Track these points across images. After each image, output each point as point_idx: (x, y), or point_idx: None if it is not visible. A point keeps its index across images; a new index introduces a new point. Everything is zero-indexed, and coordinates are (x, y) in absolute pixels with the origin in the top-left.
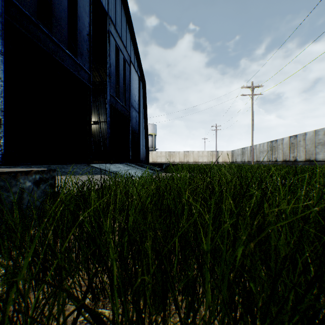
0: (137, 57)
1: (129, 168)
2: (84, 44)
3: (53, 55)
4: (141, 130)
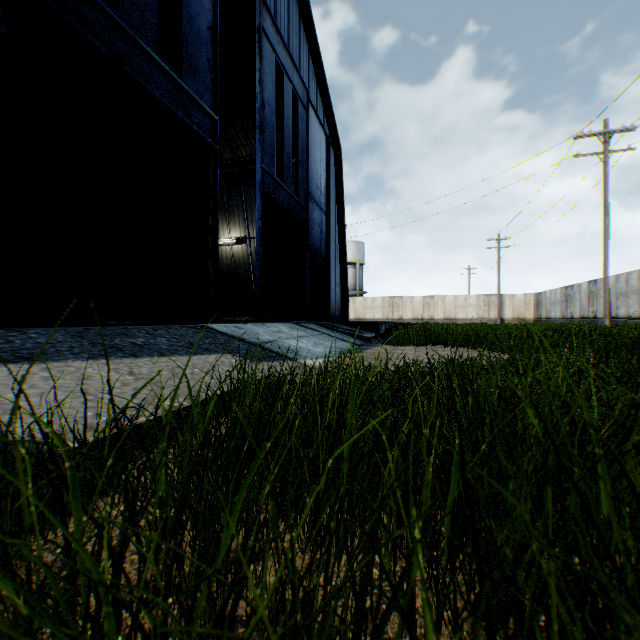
0: (324, 94)
1: (303, 334)
2: (200, 49)
3: (121, 63)
4: (333, 251)
